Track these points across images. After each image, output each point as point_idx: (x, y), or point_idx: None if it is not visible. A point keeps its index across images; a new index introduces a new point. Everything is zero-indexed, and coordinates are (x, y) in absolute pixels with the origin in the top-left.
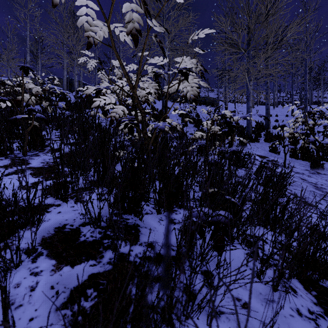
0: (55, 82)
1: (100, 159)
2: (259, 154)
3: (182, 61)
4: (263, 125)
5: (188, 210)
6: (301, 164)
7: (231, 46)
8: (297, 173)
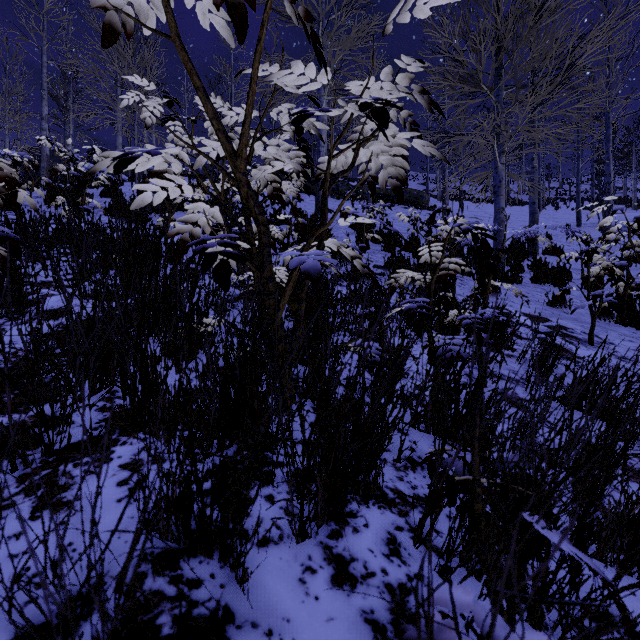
0: (95, 157)
1: (135, 356)
2: (527, 312)
3: (365, 92)
4: (524, 247)
5: (388, 507)
6: (622, 336)
7: (463, 80)
8: (623, 359)
